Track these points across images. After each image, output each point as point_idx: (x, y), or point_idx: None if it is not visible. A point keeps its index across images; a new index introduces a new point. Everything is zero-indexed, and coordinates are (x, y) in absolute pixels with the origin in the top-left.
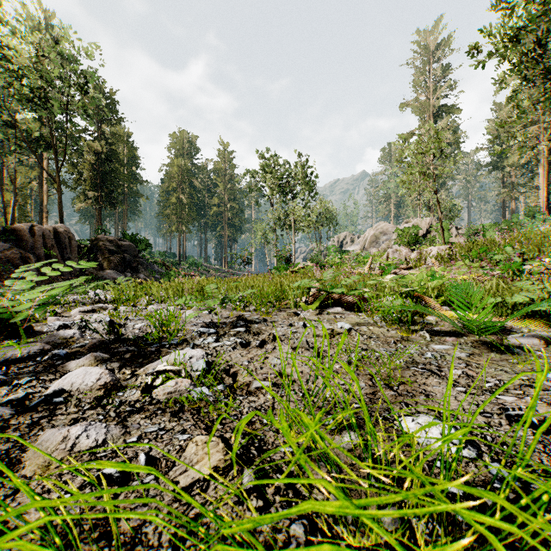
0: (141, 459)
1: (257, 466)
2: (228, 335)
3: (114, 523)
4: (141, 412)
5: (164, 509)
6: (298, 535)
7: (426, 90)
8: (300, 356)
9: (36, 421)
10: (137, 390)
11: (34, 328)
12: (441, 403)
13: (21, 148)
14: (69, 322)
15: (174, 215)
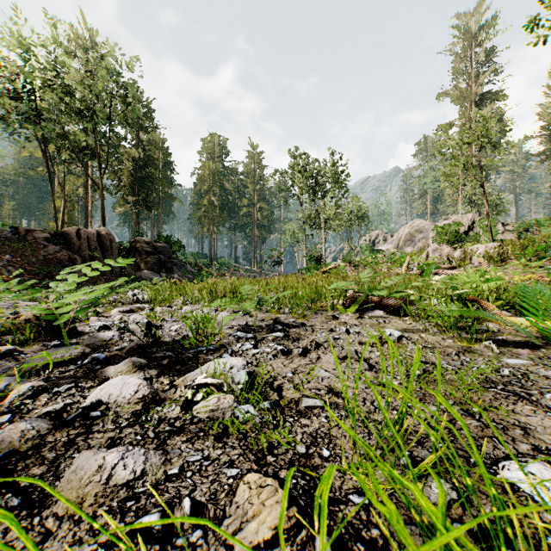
0: (185, 505)
1: (329, 526)
2: (266, 340)
3: None
4: (182, 434)
5: None
6: None
7: (467, 77)
8: (349, 369)
9: (72, 439)
10: (176, 405)
11: (76, 328)
12: (546, 441)
13: (68, 158)
14: (109, 323)
15: (205, 217)
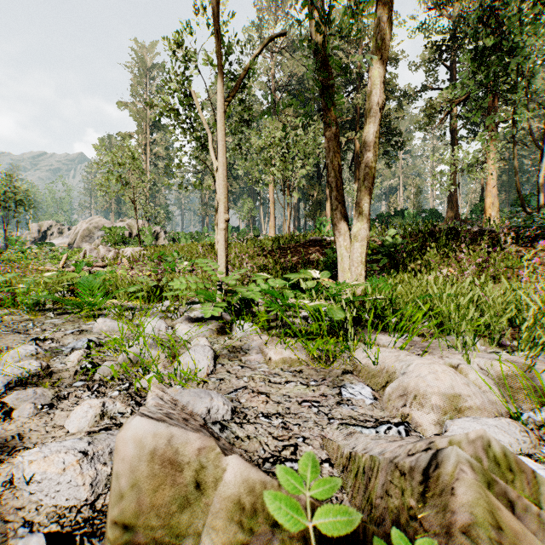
0: None
1: None
2: None
3: None
4: None
5: None
6: None
7: (144, 101)
8: None
9: None
10: None
11: None
12: (1, 343)
13: None
14: None
15: None
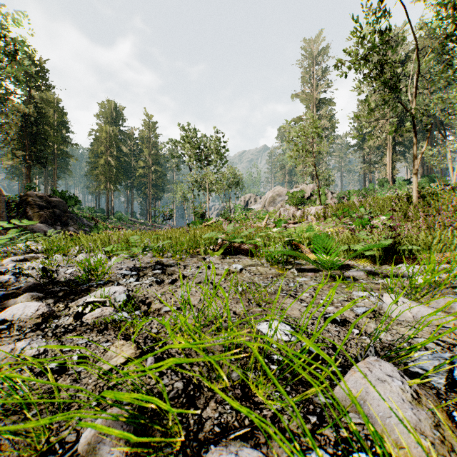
0: (75, 357)
1: (158, 356)
2: (147, 276)
3: (56, 391)
4: (74, 332)
5: (92, 383)
6: (178, 386)
7: (311, 86)
8: (201, 289)
9: None
10: (70, 317)
11: None
12: (289, 313)
13: None
14: (3, 269)
15: (102, 175)
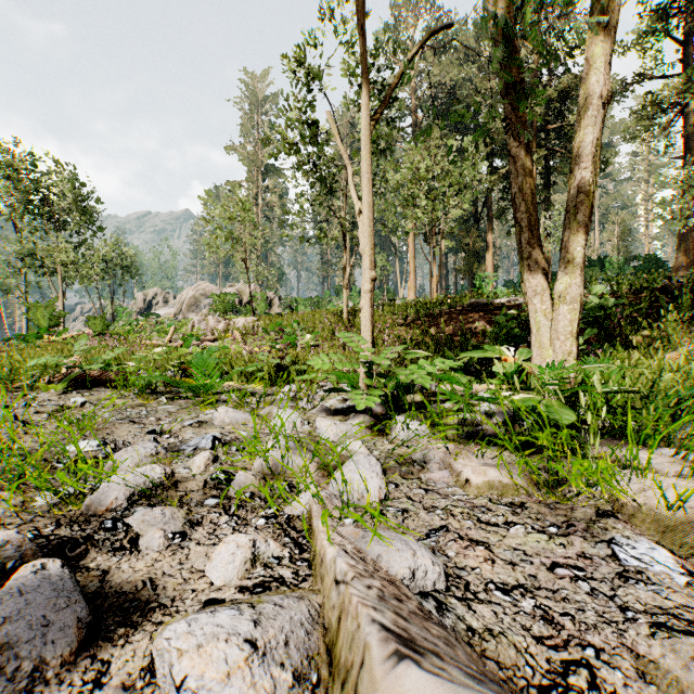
0: None
1: None
2: None
3: None
4: None
5: None
6: None
7: (255, 141)
8: (2, 429)
9: None
10: None
11: None
12: (115, 435)
13: None
14: None
15: None
